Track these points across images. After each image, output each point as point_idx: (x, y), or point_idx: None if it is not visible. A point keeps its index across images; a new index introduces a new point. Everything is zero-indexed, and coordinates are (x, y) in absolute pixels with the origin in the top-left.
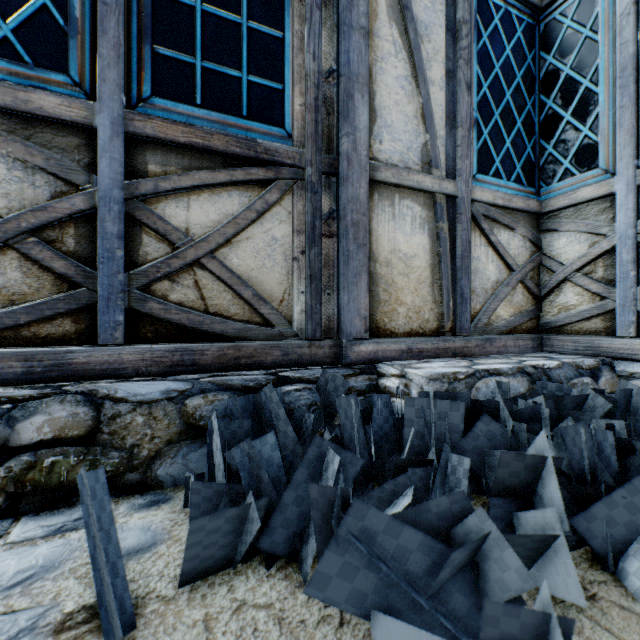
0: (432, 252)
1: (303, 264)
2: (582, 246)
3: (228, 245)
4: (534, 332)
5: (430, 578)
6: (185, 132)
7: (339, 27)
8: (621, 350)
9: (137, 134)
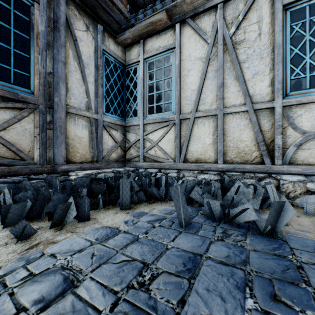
0: (89, 136)
1: (39, 138)
2: (134, 137)
3: (4, 130)
4: (124, 161)
5: None
6: None
7: (54, 59)
8: (141, 165)
9: None
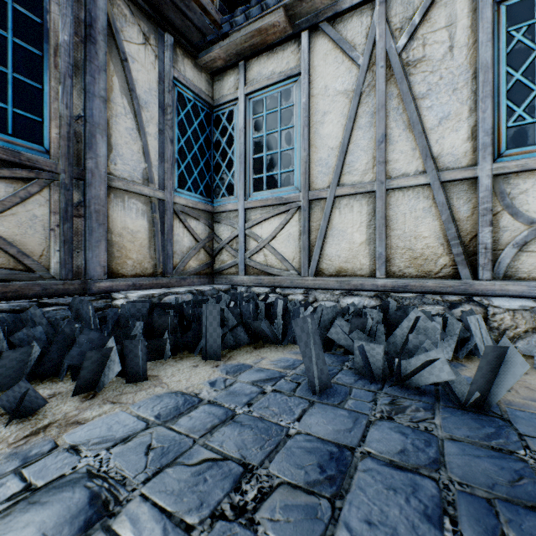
0: (150, 230)
1: (59, 233)
2: (229, 232)
3: None
4: (211, 274)
5: None
6: None
7: (86, 92)
8: (240, 281)
9: None
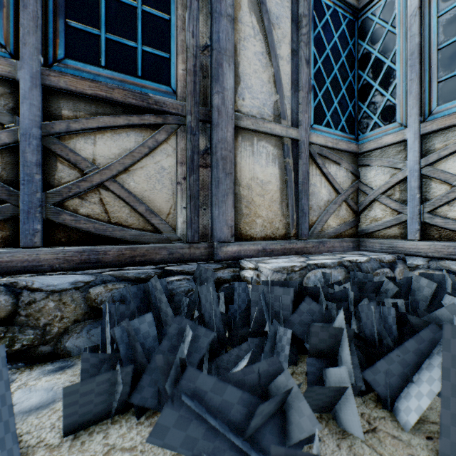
0: (281, 179)
1: (185, 187)
2: (385, 176)
3: (126, 172)
4: (354, 236)
5: (248, 424)
6: (92, 86)
7: (212, 14)
8: (410, 249)
9: (52, 86)
